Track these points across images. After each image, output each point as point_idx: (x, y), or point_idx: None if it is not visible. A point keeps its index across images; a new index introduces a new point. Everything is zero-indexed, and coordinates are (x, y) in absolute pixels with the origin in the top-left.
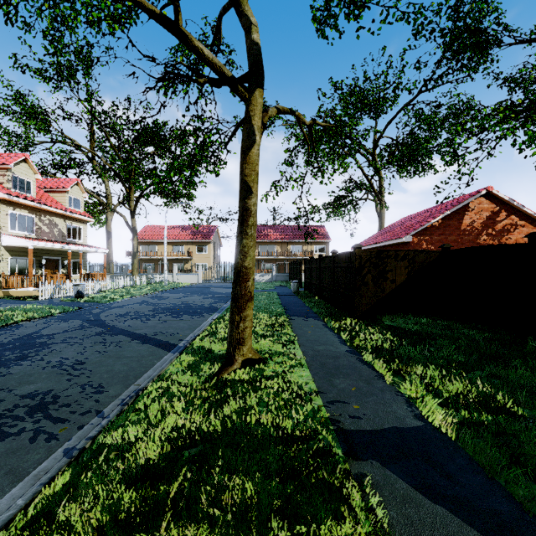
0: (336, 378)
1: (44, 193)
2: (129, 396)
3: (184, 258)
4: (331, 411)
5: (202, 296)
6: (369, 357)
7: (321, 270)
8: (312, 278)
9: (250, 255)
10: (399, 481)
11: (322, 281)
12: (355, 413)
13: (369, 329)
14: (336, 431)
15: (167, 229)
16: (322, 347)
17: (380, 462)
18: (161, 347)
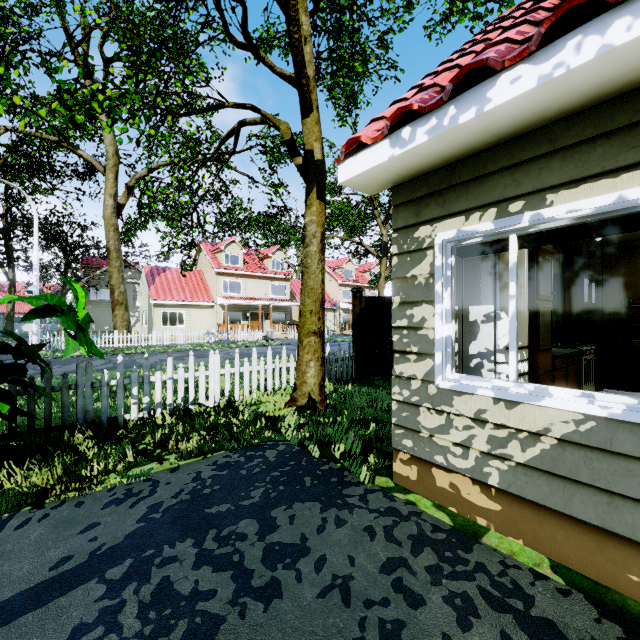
0: None
1: (360, 274)
2: None
3: None
4: None
5: None
6: None
7: None
8: None
9: None
10: None
11: None
12: None
13: None
14: None
15: None
16: None
17: None
18: None
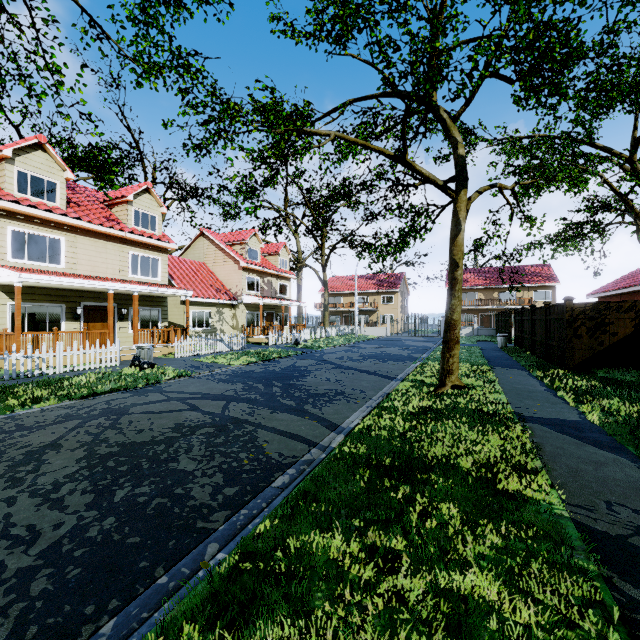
0: (526, 400)
1: (263, 257)
2: (383, 394)
3: (370, 309)
4: (516, 410)
5: (397, 348)
6: (562, 392)
7: (533, 322)
8: (524, 331)
9: (457, 311)
10: (548, 429)
11: (534, 335)
12: (533, 412)
13: (575, 378)
14: (516, 415)
15: (352, 279)
16: (520, 386)
17: (540, 424)
18: (385, 378)
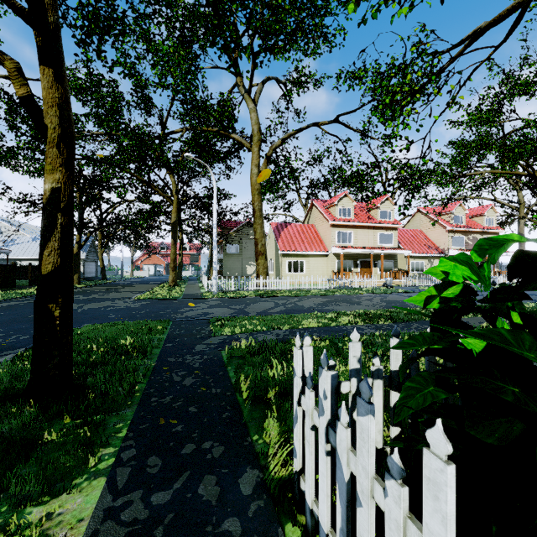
0: None
1: (469, 219)
2: None
3: None
4: None
5: None
6: None
7: None
8: None
9: None
10: None
11: None
12: None
13: None
14: None
15: None
16: None
17: None
18: (534, 301)
